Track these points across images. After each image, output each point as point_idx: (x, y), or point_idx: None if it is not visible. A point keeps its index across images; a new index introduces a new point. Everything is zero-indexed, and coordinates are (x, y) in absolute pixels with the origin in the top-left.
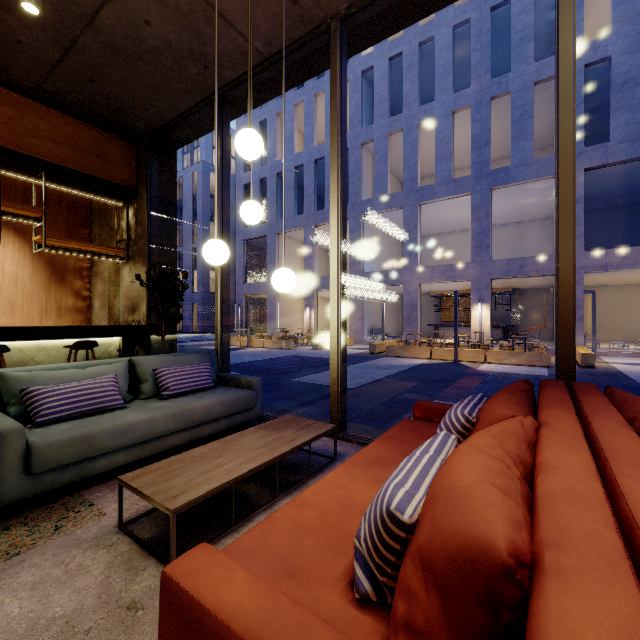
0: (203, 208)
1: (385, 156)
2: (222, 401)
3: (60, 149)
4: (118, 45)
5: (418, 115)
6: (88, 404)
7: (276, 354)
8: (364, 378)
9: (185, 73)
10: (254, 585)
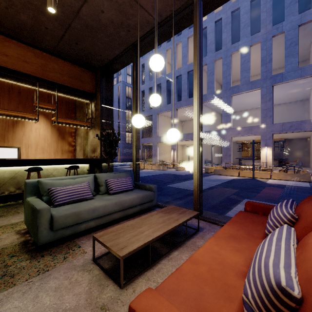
0: (122, 103)
1: (212, 72)
2: (138, 197)
3: (63, 77)
4: (89, 24)
5: (230, 49)
6: (77, 196)
7: (158, 172)
8: (204, 186)
9: (119, 35)
10: None
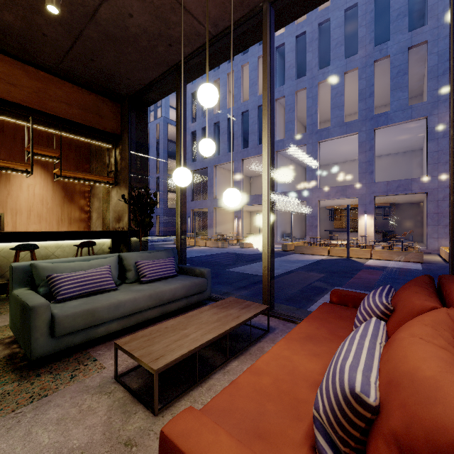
0: (163, 149)
1: (293, 108)
2: (183, 286)
3: (71, 109)
4: (110, 33)
5: (318, 77)
6: (92, 287)
7: (215, 251)
8: (280, 269)
9: (156, 51)
10: (239, 451)
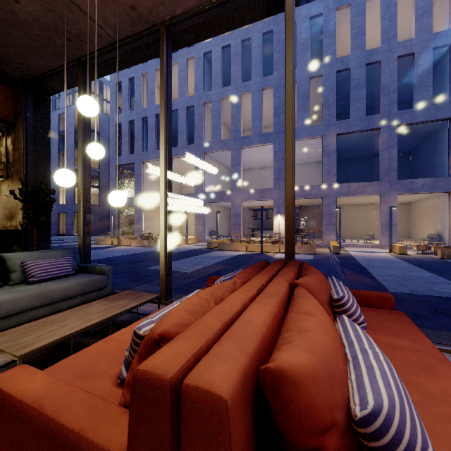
0: None
1: (219, 113)
2: (78, 283)
3: None
4: None
5: (241, 88)
6: None
7: (139, 250)
8: (199, 265)
9: (52, 41)
10: (47, 380)
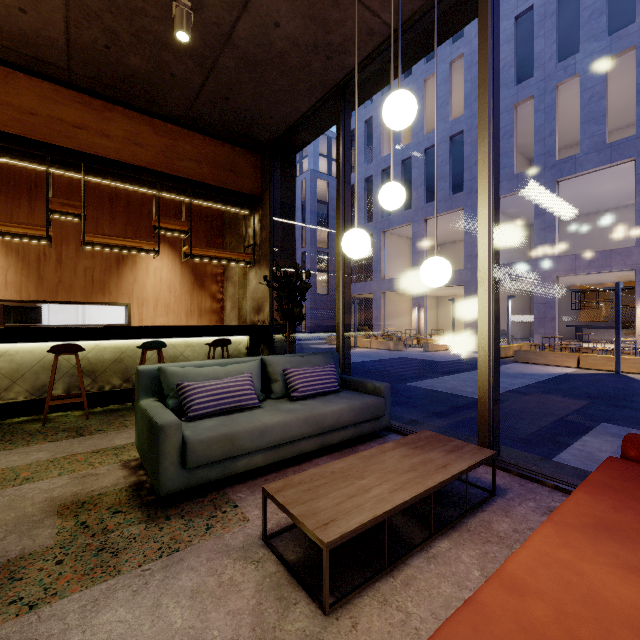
0: (311, 214)
1: (510, 131)
2: (351, 407)
3: (202, 168)
4: (250, 56)
5: (555, 75)
6: (229, 402)
7: (384, 355)
8: None
9: (308, 70)
10: None
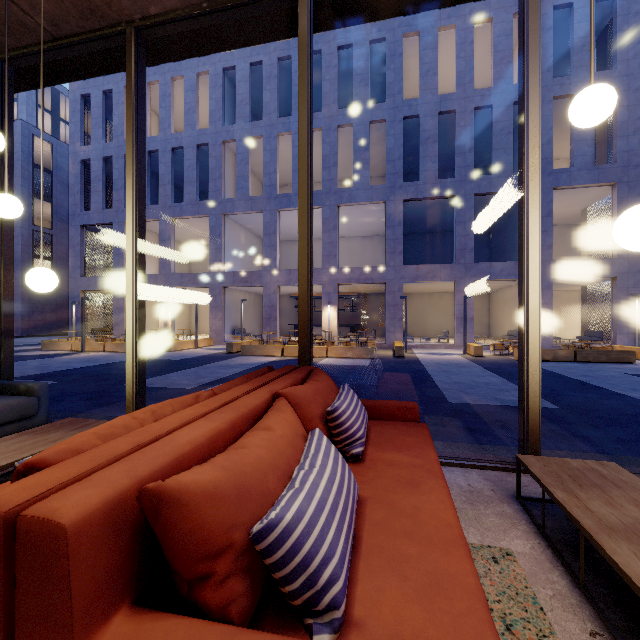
0: (22, 179)
1: (246, 158)
2: None
3: None
4: None
5: (277, 126)
6: None
7: (117, 358)
8: (208, 378)
9: None
10: None
